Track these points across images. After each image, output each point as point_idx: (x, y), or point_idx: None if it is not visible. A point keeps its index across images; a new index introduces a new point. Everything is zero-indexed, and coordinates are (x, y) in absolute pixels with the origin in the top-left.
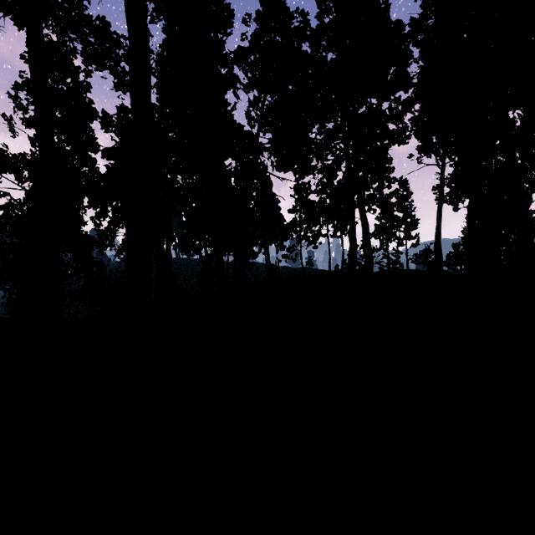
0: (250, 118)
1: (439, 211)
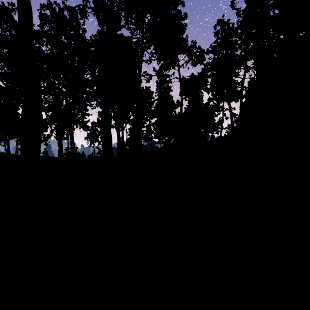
0: None
1: None
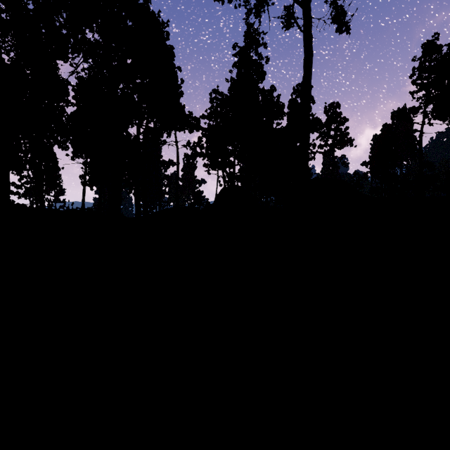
0: None
1: (84, 190)
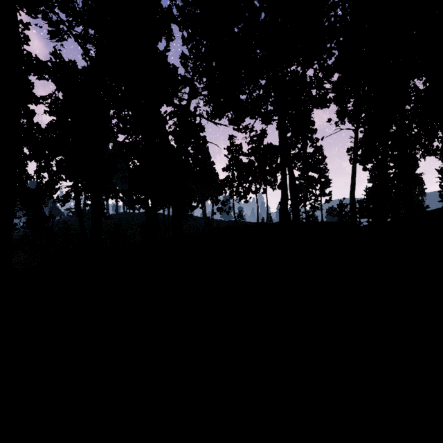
0: (184, 57)
1: (353, 169)
